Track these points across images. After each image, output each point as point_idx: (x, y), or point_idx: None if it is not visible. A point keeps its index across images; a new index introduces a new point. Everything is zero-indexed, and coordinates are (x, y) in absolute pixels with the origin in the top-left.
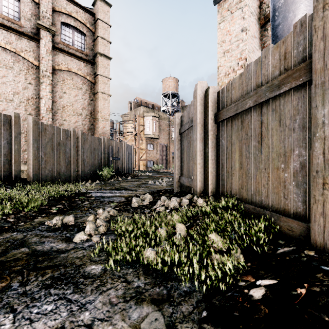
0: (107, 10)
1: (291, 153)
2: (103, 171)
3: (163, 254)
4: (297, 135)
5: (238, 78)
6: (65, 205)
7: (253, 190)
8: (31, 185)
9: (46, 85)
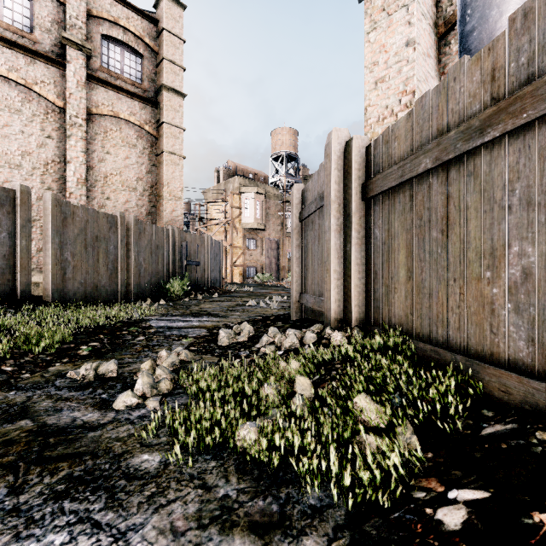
0: (178, 14)
1: (504, 252)
2: (172, 285)
3: (272, 434)
4: (517, 218)
5: (405, 120)
6: (103, 342)
7: (432, 318)
8: (48, 307)
9: (77, 139)
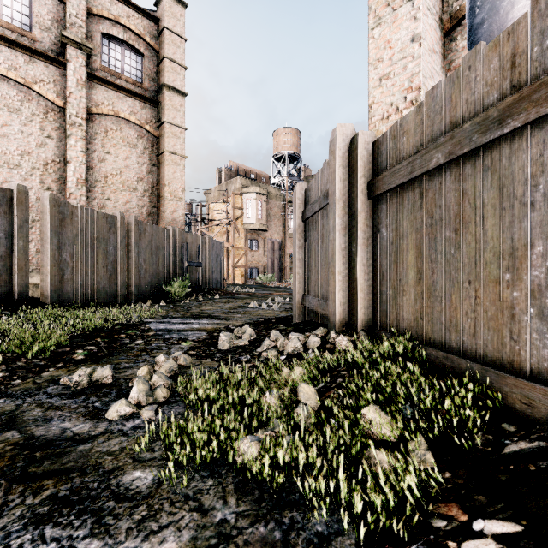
0: (179, 12)
1: (526, 252)
2: (172, 286)
3: (275, 449)
4: (541, 215)
5: (414, 113)
6: (100, 346)
7: (445, 322)
8: (46, 309)
9: (76, 139)
